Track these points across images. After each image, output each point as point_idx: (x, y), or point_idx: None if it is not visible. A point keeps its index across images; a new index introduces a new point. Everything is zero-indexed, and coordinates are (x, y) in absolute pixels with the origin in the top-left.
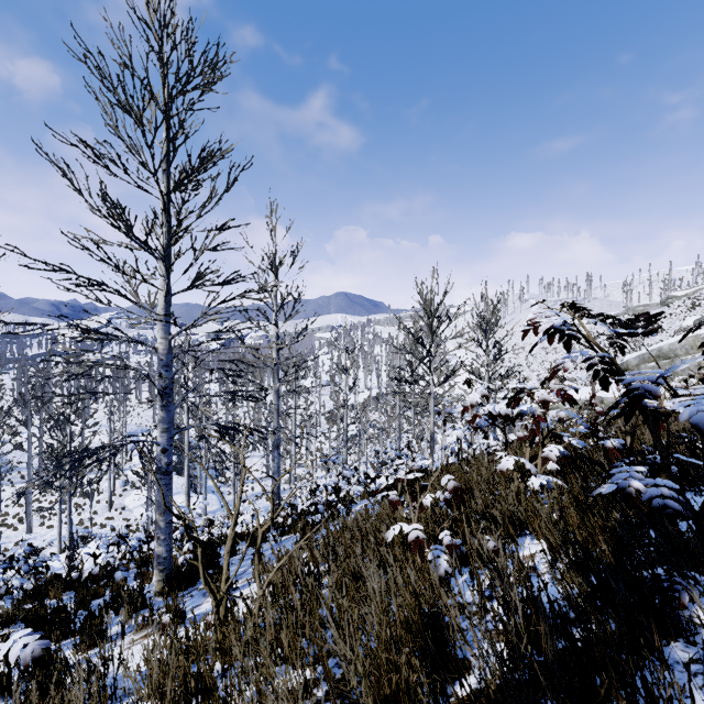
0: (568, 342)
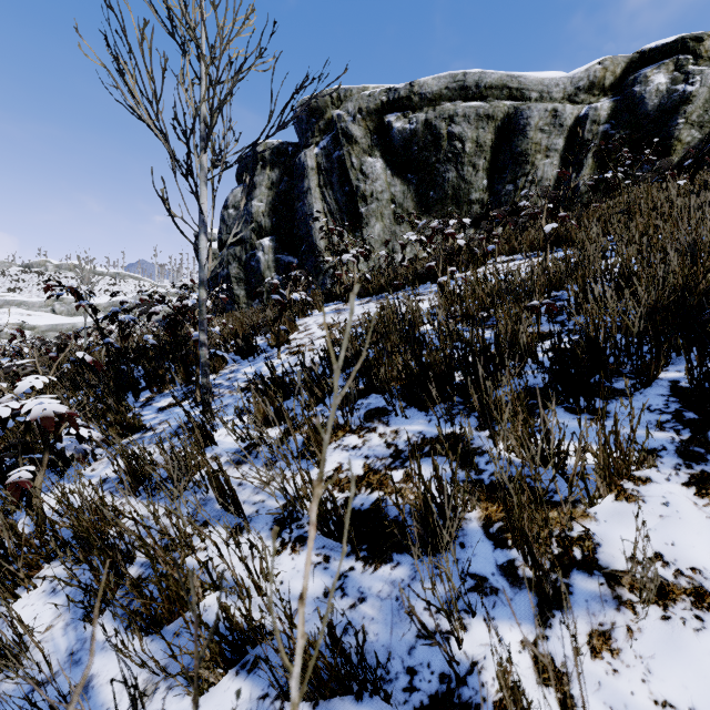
0: (79, 297)
